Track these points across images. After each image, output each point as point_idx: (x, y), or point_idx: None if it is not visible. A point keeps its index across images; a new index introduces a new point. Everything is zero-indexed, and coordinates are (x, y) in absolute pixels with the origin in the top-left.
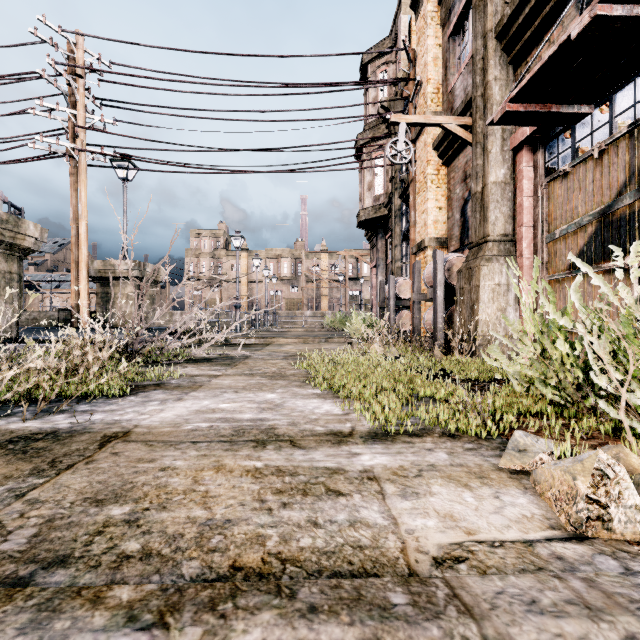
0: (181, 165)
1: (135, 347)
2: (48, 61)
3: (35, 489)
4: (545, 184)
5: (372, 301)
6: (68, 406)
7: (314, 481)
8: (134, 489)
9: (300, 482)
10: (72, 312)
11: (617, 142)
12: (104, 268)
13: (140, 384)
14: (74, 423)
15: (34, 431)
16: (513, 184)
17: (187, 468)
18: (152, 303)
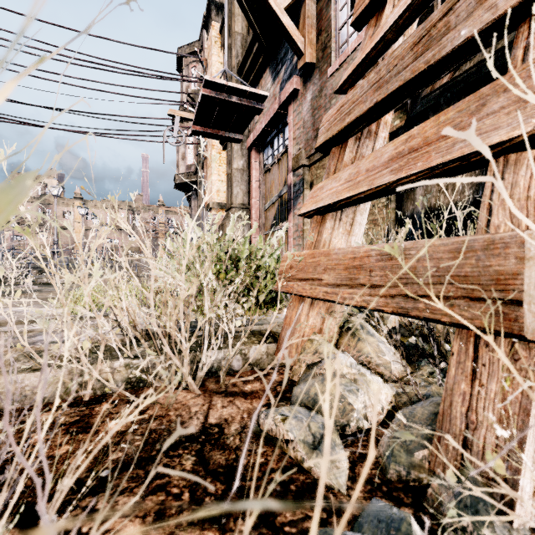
0: None
1: None
2: None
3: None
4: (263, 174)
5: None
6: None
7: None
8: None
9: None
10: None
11: (283, 156)
12: None
13: None
14: None
15: None
16: (249, 171)
17: None
18: None
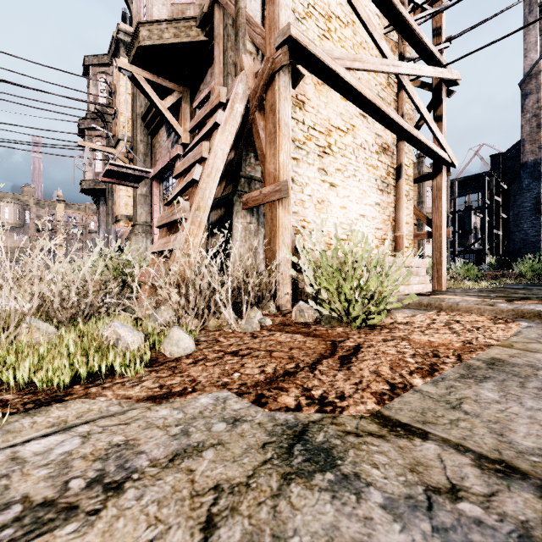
0: None
1: None
2: None
3: None
4: (163, 201)
5: None
6: None
7: None
8: None
9: None
10: None
11: None
12: None
13: None
14: None
15: None
16: (152, 196)
17: None
18: None
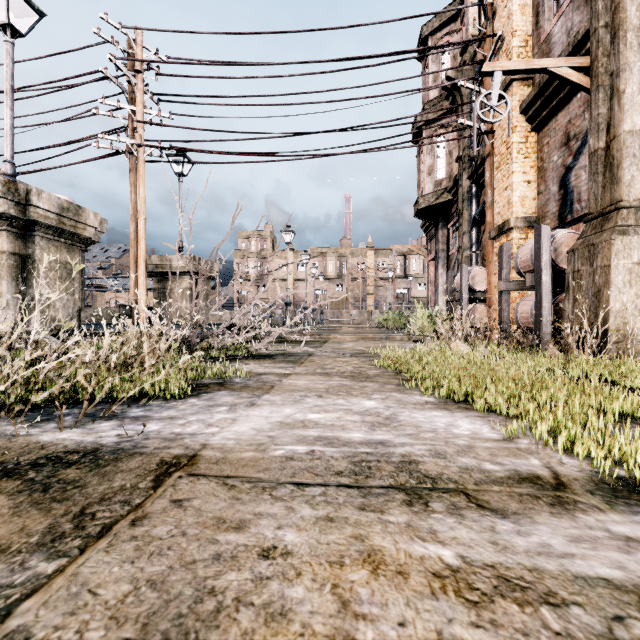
0: (235, 153)
1: (193, 340)
2: (109, 57)
3: (33, 594)
4: None
5: (429, 297)
6: (118, 409)
7: (627, 635)
8: (220, 618)
9: (594, 635)
10: (132, 308)
11: None
12: (161, 263)
13: (201, 382)
14: (122, 436)
15: (70, 447)
16: None
17: (310, 554)
18: (206, 299)
